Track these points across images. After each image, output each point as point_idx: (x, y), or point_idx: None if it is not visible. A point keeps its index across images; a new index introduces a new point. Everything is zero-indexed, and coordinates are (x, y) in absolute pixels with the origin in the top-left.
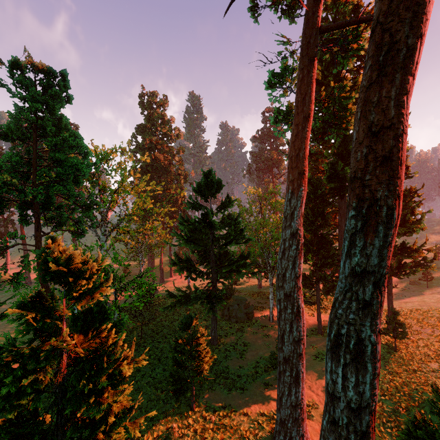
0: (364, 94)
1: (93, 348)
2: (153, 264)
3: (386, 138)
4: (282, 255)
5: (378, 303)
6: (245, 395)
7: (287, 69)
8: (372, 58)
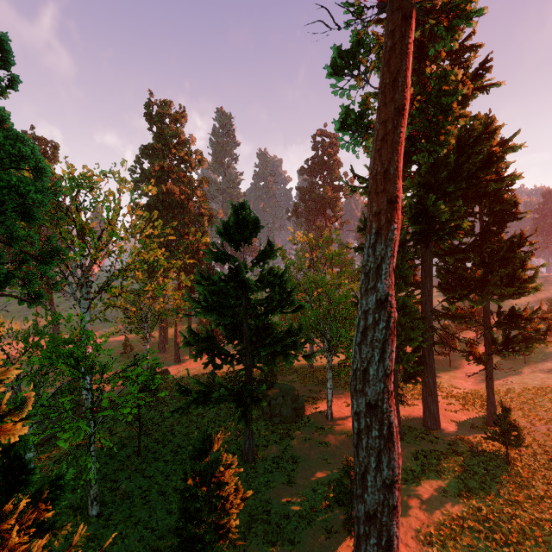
0: None
1: None
2: (166, 336)
3: None
4: (363, 338)
5: None
6: None
7: (362, 44)
8: None
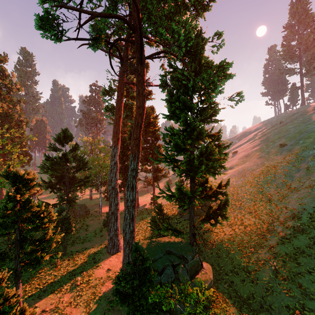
0: (133, 130)
1: (30, 215)
2: None
3: (137, 140)
4: (111, 172)
5: (136, 176)
6: (91, 242)
7: (111, 89)
8: (134, 123)
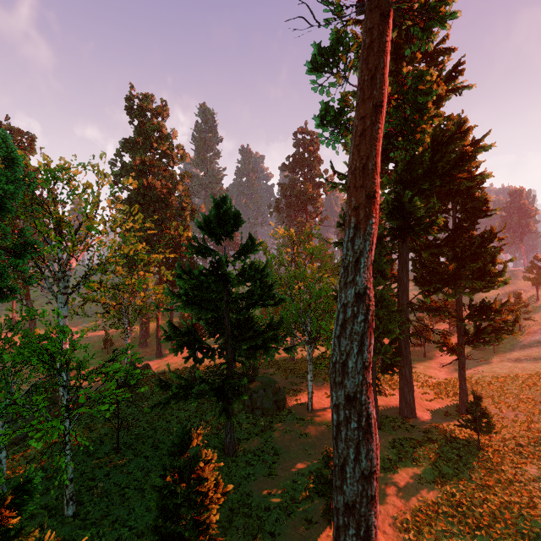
0: None
1: None
2: (148, 331)
3: None
4: (342, 330)
5: None
6: None
7: (341, 42)
8: None
